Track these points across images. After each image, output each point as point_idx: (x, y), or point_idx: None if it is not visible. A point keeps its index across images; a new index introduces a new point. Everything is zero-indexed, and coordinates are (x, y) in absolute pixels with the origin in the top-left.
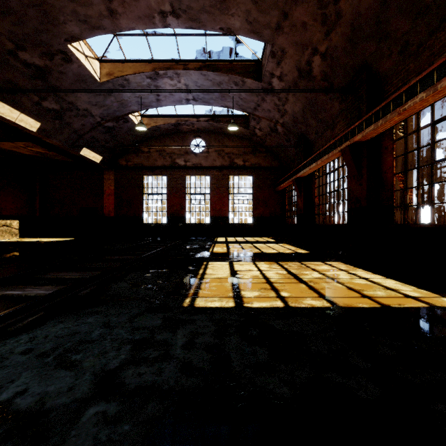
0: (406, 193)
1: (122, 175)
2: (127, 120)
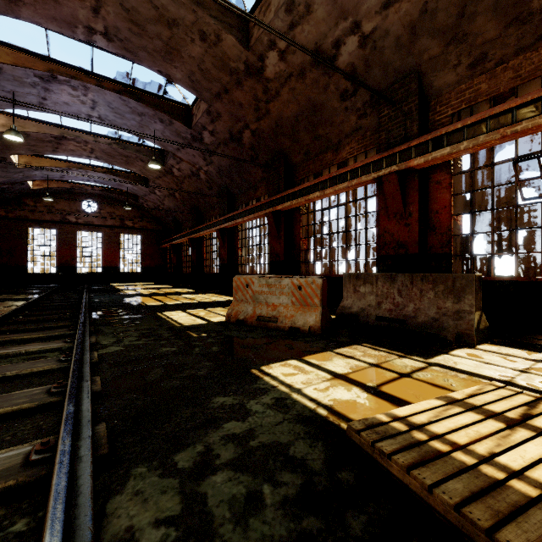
0: (207, 261)
1: (0, 225)
2: (24, 184)
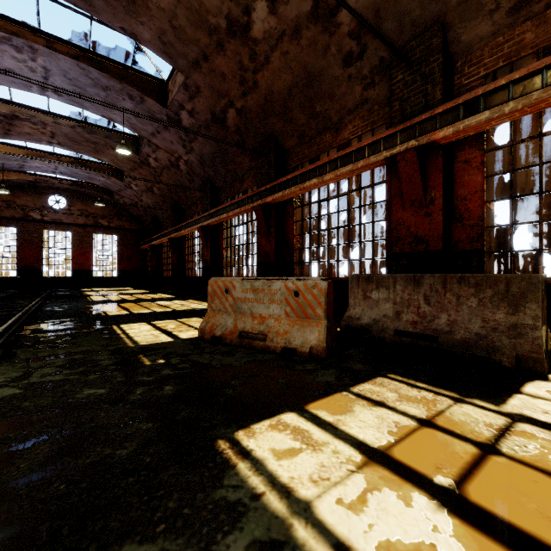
0: (189, 263)
1: None
2: None
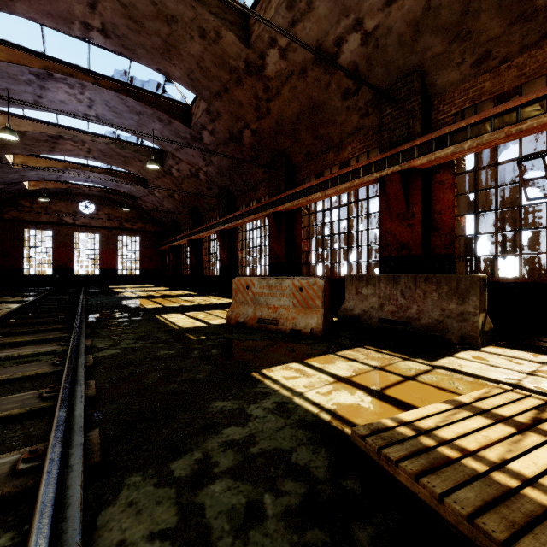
0: (206, 263)
1: None
2: (20, 184)
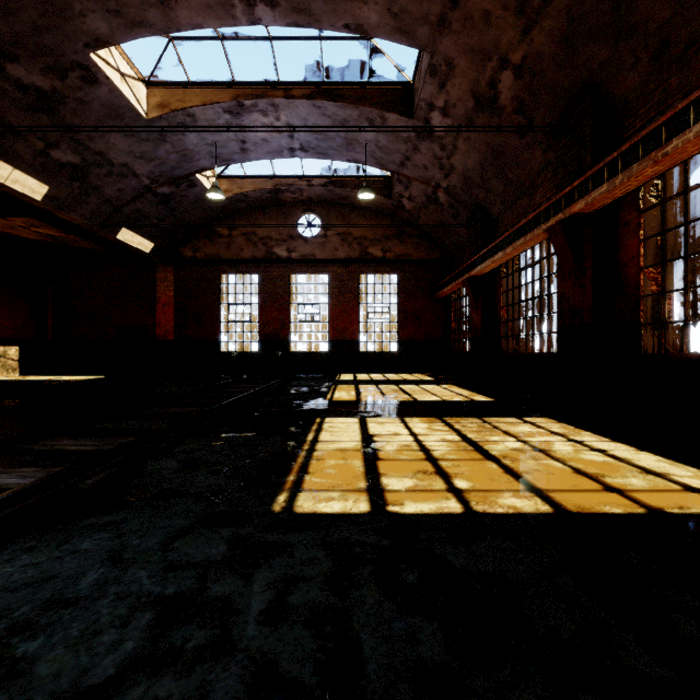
0: (663, 300)
1: (186, 273)
2: (194, 183)
